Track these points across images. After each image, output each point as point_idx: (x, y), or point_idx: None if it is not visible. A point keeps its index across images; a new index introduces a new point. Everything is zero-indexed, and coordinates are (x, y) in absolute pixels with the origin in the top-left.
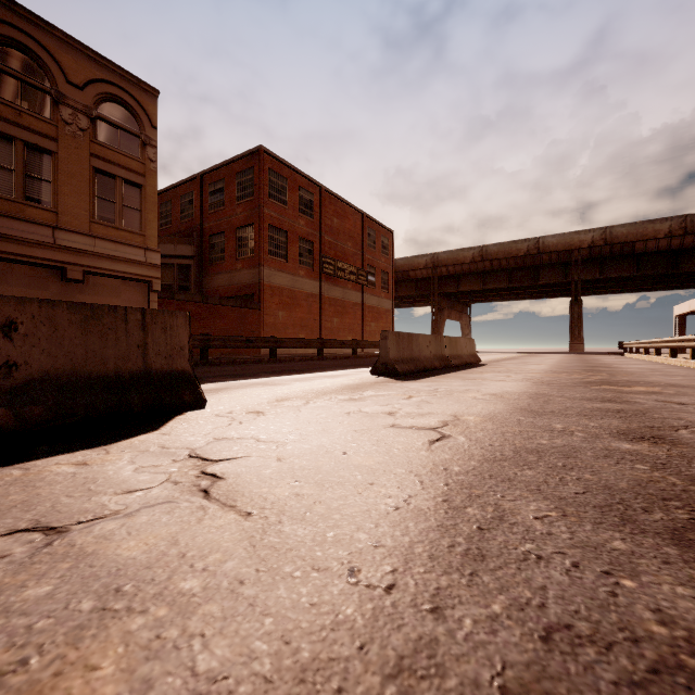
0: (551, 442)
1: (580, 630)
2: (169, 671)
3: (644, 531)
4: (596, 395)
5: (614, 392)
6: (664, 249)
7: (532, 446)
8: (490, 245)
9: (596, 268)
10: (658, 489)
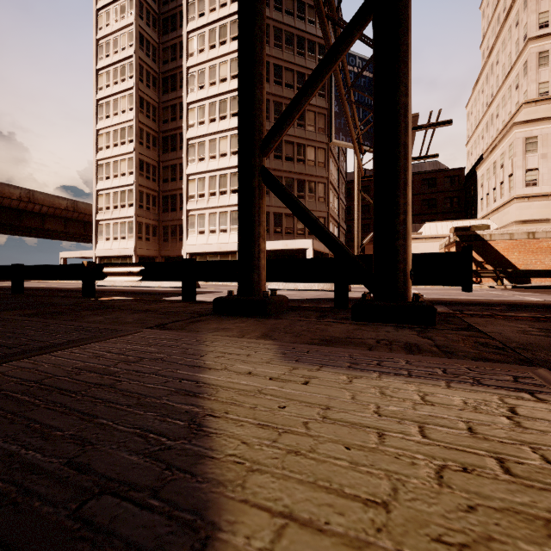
0: None
1: None
2: None
3: None
4: None
5: None
6: (14, 207)
7: None
8: None
9: None
10: None
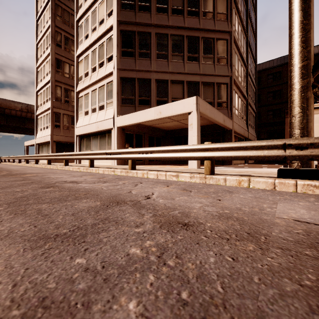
0: (24, 194)
1: (76, 212)
2: (6, 258)
3: (71, 200)
4: (16, 179)
5: (21, 177)
6: (19, 115)
7: (19, 196)
8: None
9: None
10: (65, 194)
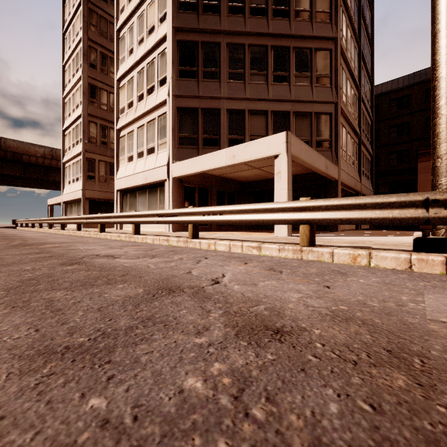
0: (35, 274)
1: (105, 306)
2: None
3: (100, 285)
4: (30, 251)
5: (38, 249)
6: (41, 164)
7: (27, 278)
8: None
9: None
10: (94, 276)
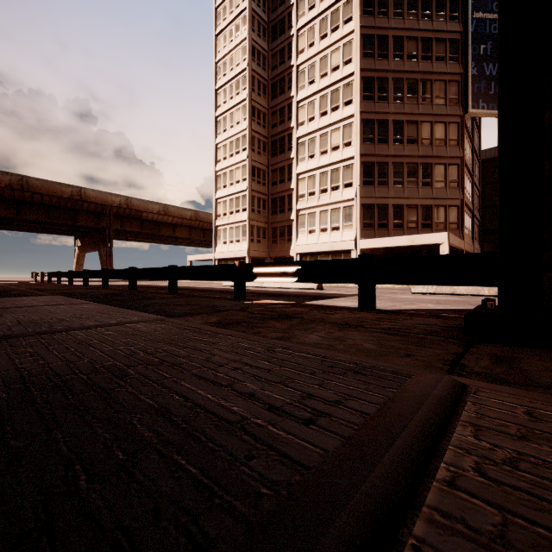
0: None
1: None
2: None
3: None
4: None
5: None
6: (155, 220)
7: None
8: (32, 178)
9: (119, 222)
10: None
